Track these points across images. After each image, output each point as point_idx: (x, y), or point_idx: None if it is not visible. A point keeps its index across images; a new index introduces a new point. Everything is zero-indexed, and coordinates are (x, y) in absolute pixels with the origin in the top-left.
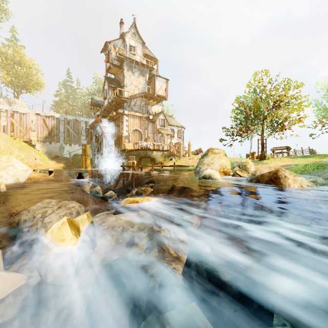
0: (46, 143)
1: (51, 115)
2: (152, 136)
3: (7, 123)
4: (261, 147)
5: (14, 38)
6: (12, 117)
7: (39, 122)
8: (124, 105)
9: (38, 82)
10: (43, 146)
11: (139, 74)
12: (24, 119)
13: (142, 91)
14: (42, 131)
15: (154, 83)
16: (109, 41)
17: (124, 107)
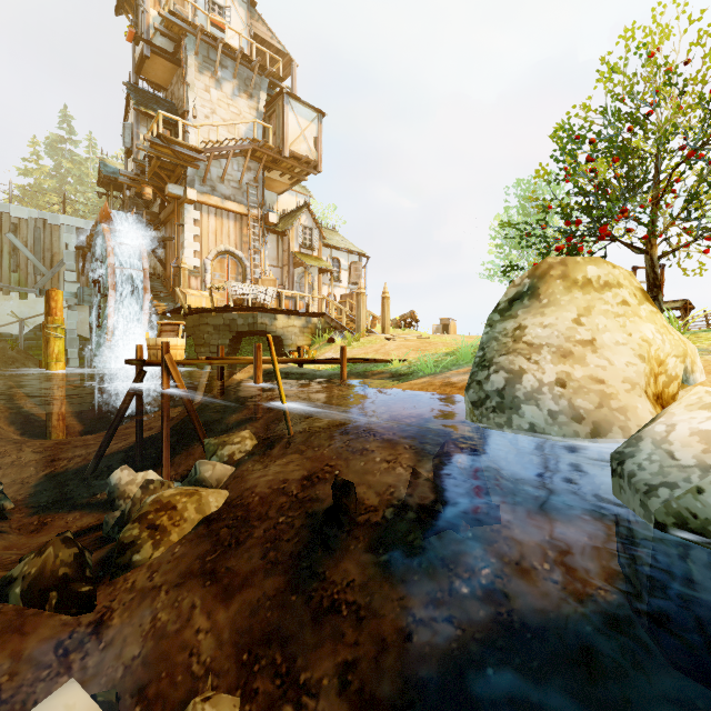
0: None
1: None
2: (279, 275)
3: None
4: (650, 293)
5: None
6: None
7: None
8: (189, 175)
9: None
10: None
11: (236, 87)
12: None
13: (247, 141)
14: None
15: (281, 117)
16: None
17: (188, 181)
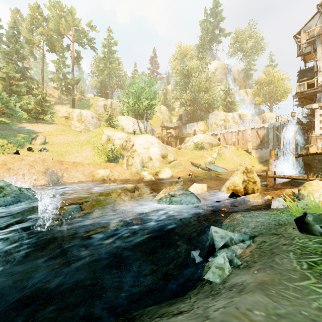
0: (259, 149)
1: (262, 126)
2: None
3: (235, 139)
4: None
5: (271, 61)
6: (237, 135)
7: (254, 134)
8: (317, 97)
9: (284, 90)
10: (256, 153)
11: None
12: (244, 134)
13: None
14: (255, 141)
15: None
16: (297, 33)
17: (317, 99)
